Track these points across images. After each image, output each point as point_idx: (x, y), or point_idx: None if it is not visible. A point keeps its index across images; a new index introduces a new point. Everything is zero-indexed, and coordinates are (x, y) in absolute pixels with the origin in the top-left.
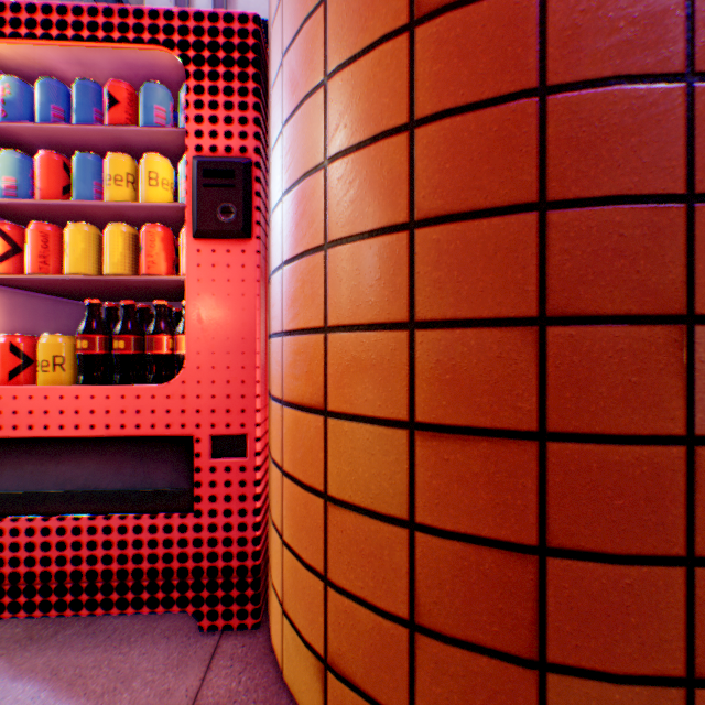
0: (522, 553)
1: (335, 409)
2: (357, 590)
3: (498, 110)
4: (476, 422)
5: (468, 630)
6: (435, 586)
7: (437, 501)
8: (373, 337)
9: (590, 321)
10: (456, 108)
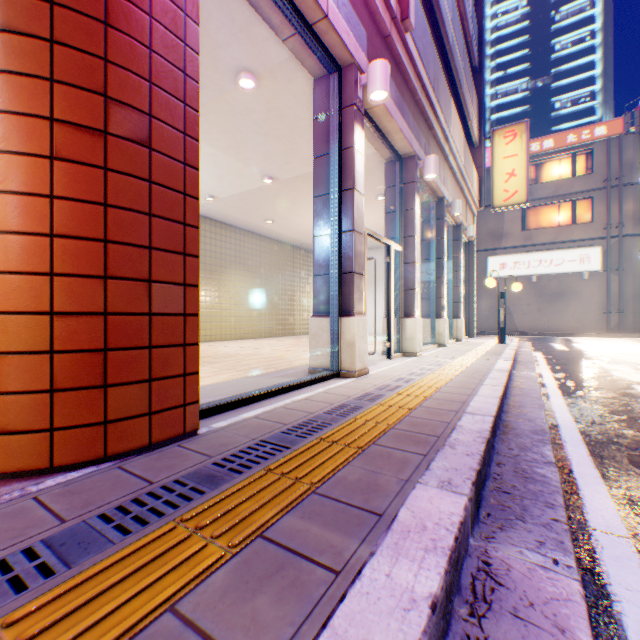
0: (101, 352)
1: (6, 310)
2: (22, 389)
3: (92, 206)
4: (83, 310)
5: (80, 383)
6: (66, 372)
7: (67, 341)
8: (33, 278)
9: (123, 279)
10: (75, 199)
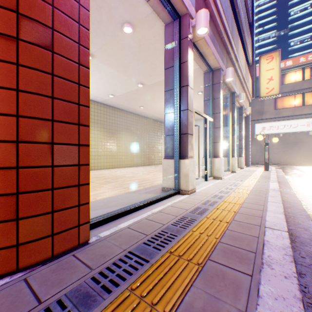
0: (13, 195)
1: None
2: None
3: (6, 90)
4: None
5: None
6: None
7: None
8: None
9: (31, 142)
10: None
